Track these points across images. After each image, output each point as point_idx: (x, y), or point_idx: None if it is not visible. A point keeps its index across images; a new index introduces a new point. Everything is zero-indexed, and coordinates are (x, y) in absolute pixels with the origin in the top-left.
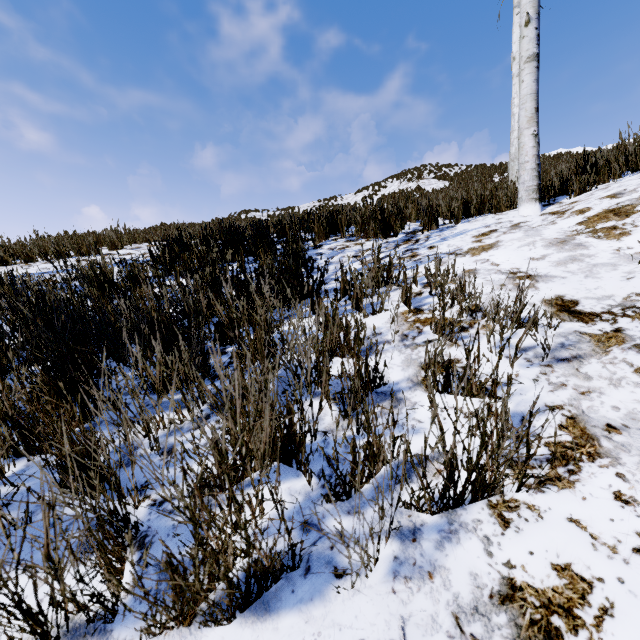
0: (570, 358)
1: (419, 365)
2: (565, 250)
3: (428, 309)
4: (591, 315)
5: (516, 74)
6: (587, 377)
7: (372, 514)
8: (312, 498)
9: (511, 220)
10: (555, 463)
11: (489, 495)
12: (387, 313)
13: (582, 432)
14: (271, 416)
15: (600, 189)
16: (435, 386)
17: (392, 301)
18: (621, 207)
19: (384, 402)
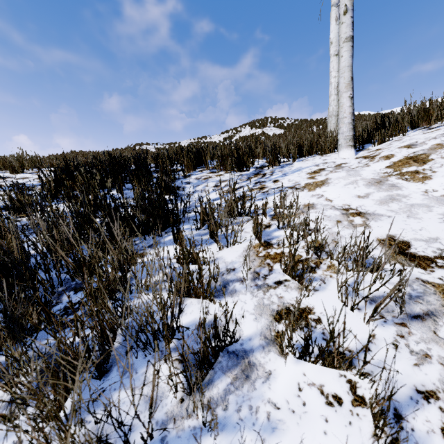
0: (423, 315)
1: (271, 314)
2: (383, 190)
3: (277, 243)
4: (426, 259)
5: (333, 54)
6: None
7: None
8: None
9: (334, 161)
10: None
11: None
12: (240, 245)
13: None
14: None
15: (396, 140)
16: (290, 350)
17: (245, 232)
18: (417, 155)
19: (236, 368)
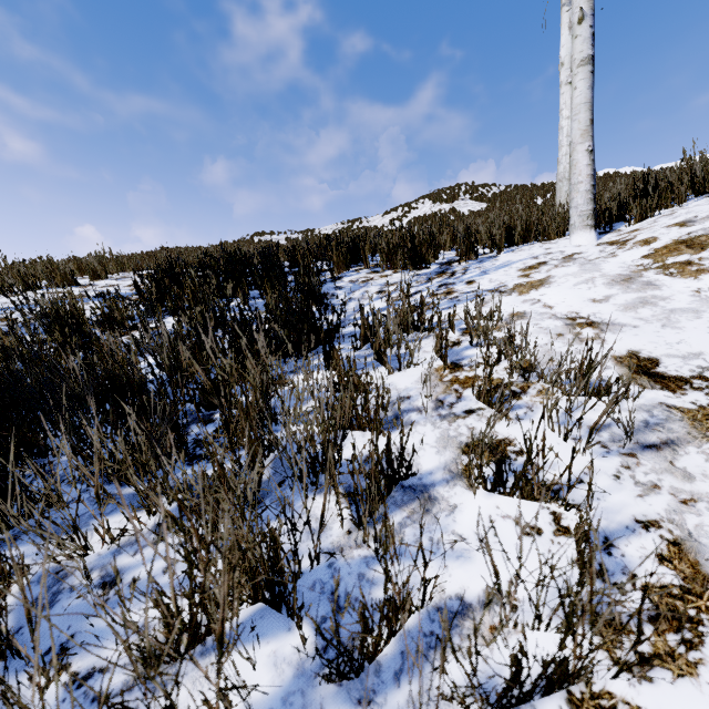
0: (659, 444)
1: (459, 446)
2: (632, 290)
3: (468, 365)
4: (678, 380)
5: (565, 82)
6: (687, 475)
7: (394, 706)
8: (307, 672)
9: (562, 250)
10: (662, 625)
11: (569, 683)
12: (417, 369)
13: (694, 570)
14: (232, 581)
15: (664, 215)
16: (481, 482)
17: (424, 352)
18: (694, 238)
19: (413, 503)
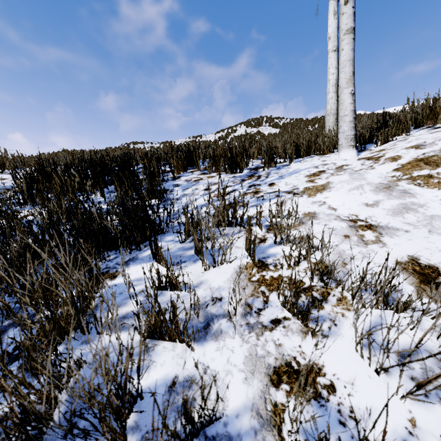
0: None
1: (267, 372)
2: (394, 197)
3: (273, 264)
4: None
5: (331, 50)
6: None
7: None
8: None
9: (334, 162)
10: None
11: None
12: (230, 265)
13: None
14: None
15: (400, 140)
16: None
17: (236, 247)
18: (428, 157)
19: None
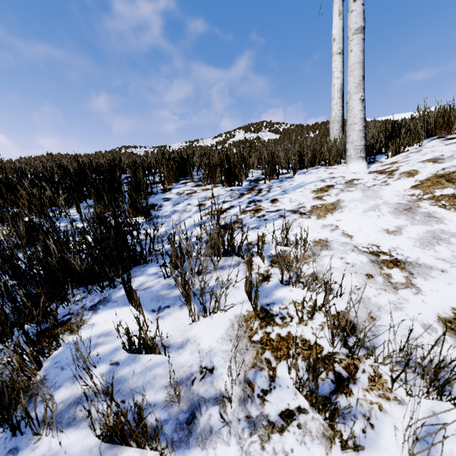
0: None
1: None
2: (418, 222)
3: (280, 314)
4: None
5: (336, 52)
6: None
7: None
8: None
9: (343, 176)
10: None
11: None
12: (225, 314)
13: None
14: None
15: (413, 152)
16: None
17: (233, 287)
18: (450, 173)
19: None
